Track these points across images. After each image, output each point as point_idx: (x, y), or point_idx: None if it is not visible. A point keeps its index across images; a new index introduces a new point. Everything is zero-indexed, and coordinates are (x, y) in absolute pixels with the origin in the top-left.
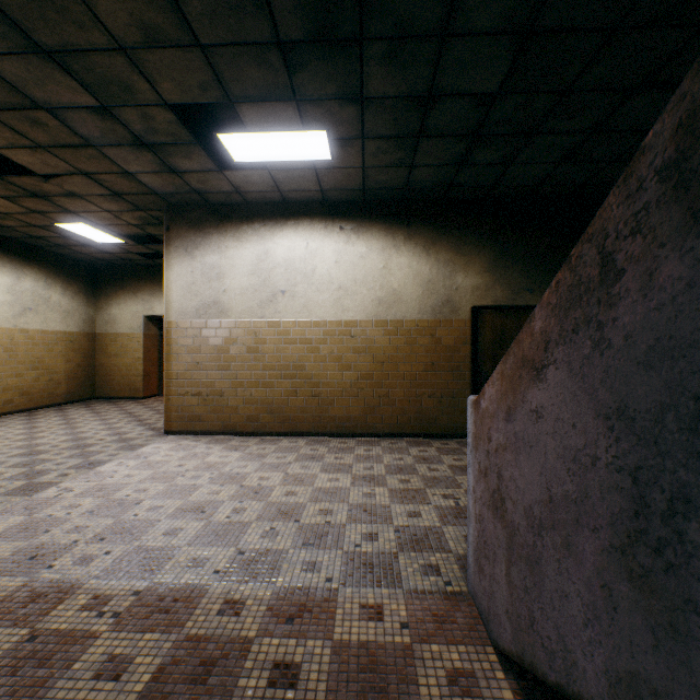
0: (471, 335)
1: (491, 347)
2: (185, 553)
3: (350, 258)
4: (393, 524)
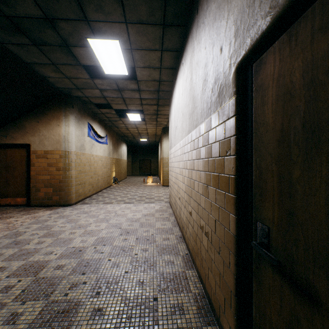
0: (237, 131)
1: (277, 157)
2: (37, 225)
3: (184, 86)
4: (1, 261)
